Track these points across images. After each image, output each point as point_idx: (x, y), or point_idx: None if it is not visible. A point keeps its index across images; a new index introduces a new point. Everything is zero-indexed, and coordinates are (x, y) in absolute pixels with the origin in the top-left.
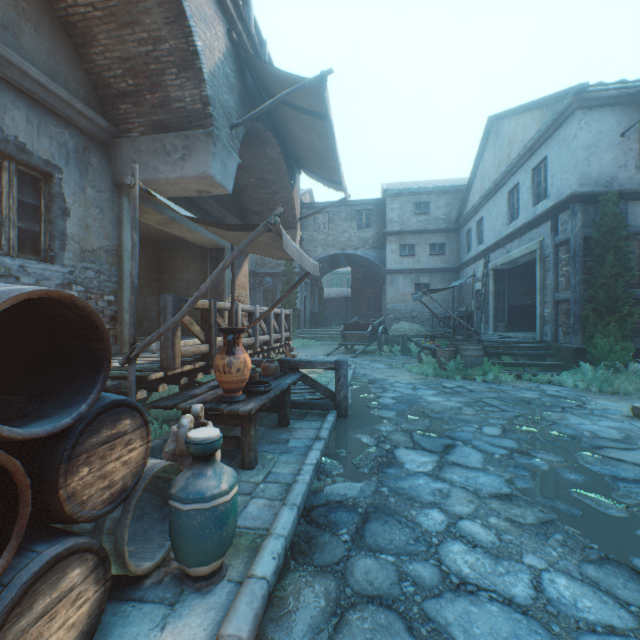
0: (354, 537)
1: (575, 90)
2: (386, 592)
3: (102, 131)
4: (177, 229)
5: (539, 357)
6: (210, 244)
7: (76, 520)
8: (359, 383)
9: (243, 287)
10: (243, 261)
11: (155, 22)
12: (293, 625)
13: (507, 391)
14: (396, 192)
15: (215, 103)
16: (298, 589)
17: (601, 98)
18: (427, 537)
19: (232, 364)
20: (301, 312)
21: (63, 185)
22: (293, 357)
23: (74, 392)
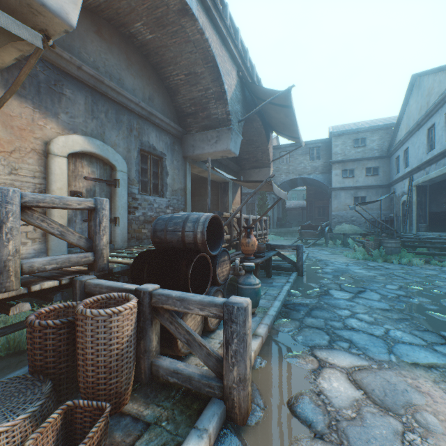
0: (306, 313)
1: None
2: (319, 326)
3: (179, 133)
4: (206, 174)
5: None
6: (221, 180)
7: (218, 282)
8: (310, 261)
9: (238, 203)
10: (238, 188)
11: (207, 82)
12: (283, 328)
13: (414, 270)
14: (339, 133)
15: (232, 113)
16: (284, 322)
17: None
18: (340, 316)
19: (249, 242)
20: (270, 218)
21: (166, 161)
22: None
23: (214, 245)
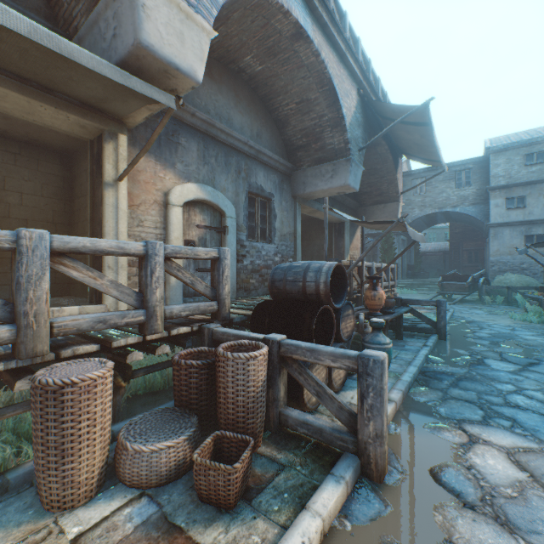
0: (451, 384)
1: None
2: (469, 400)
3: (288, 169)
4: (318, 214)
5: None
6: (335, 220)
7: (341, 339)
8: (456, 322)
9: (355, 248)
10: (355, 229)
11: (321, 108)
12: (421, 397)
13: None
14: (501, 147)
15: (351, 140)
16: (422, 391)
17: None
18: (499, 391)
19: (375, 295)
20: (398, 265)
21: (274, 203)
22: None
23: (336, 297)
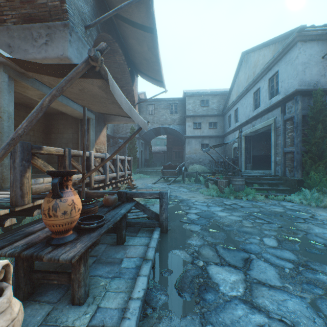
0: None
1: (298, 29)
2: None
3: None
4: (54, 103)
5: (274, 184)
6: (80, 115)
7: None
8: (173, 202)
9: (103, 143)
10: (103, 128)
11: None
12: None
13: (263, 207)
14: (191, 94)
15: (71, 3)
16: None
17: (312, 35)
18: None
19: (58, 207)
20: (139, 159)
21: None
22: (133, 185)
23: None
